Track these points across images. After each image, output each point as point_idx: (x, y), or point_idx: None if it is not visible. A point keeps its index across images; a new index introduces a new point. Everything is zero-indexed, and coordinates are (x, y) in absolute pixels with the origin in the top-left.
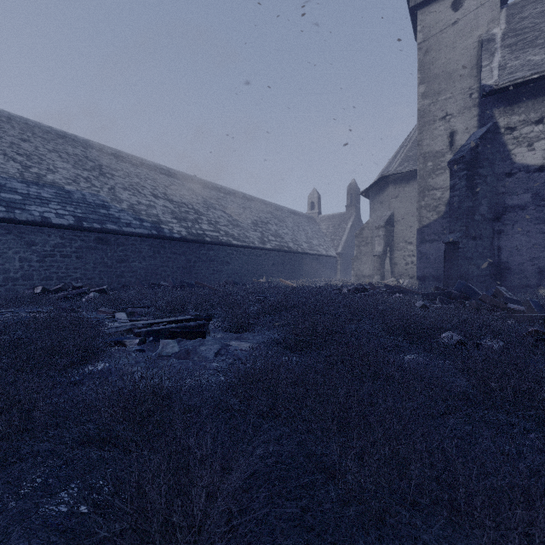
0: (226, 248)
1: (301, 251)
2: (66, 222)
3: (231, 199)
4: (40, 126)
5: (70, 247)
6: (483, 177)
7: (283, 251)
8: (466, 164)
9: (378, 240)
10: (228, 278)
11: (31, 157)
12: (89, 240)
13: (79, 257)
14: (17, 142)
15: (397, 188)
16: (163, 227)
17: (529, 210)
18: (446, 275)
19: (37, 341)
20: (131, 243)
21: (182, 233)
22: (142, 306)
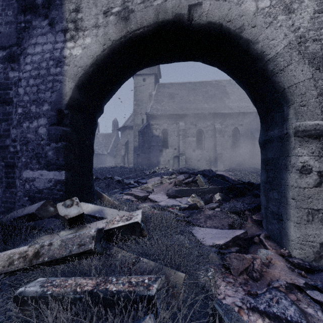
0: None
1: None
2: None
3: None
4: None
5: None
6: (146, 137)
7: None
8: (141, 133)
9: (123, 150)
10: None
11: None
12: None
13: None
14: None
15: (129, 131)
16: None
17: (156, 146)
18: (137, 163)
19: None
20: None
21: None
22: None
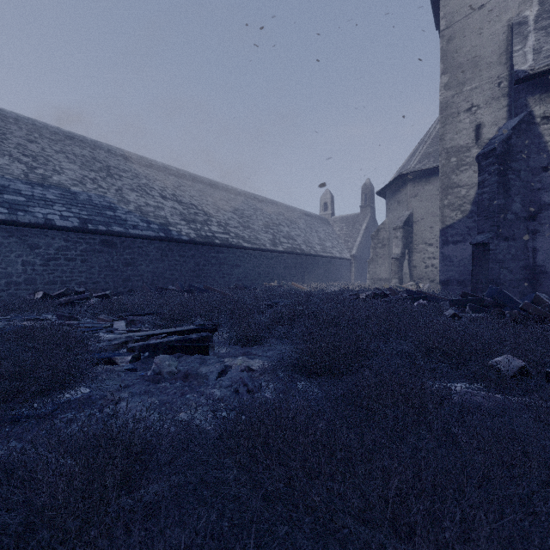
0: (236, 250)
1: (314, 253)
2: (71, 224)
3: (241, 200)
4: (48, 127)
5: (74, 250)
6: (516, 172)
7: (295, 254)
8: (497, 158)
9: (396, 242)
10: (238, 282)
11: (37, 158)
12: (95, 243)
13: (84, 260)
14: (23, 143)
15: (416, 187)
16: (171, 229)
17: None
18: (474, 279)
19: (3, 363)
20: (138, 245)
21: (191, 235)
22: (145, 313)
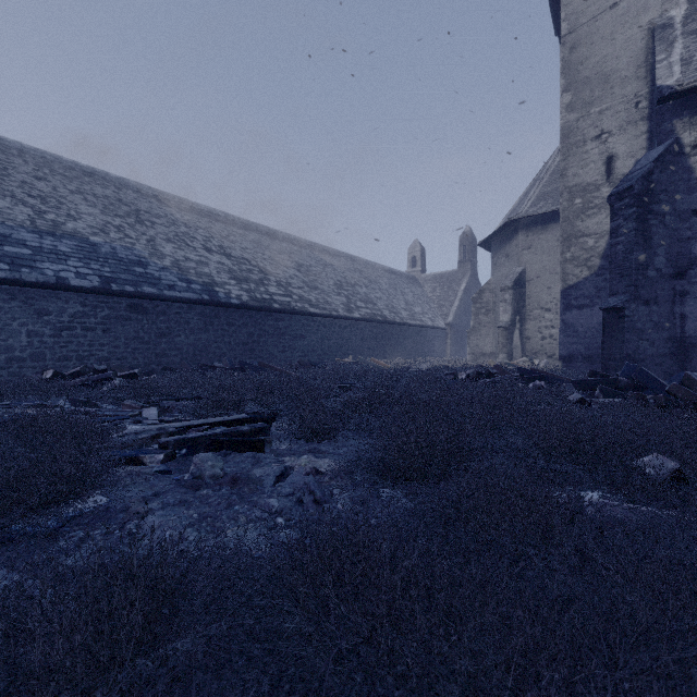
0: (300, 317)
1: (400, 321)
2: (89, 284)
3: (307, 254)
4: (61, 161)
5: (94, 317)
6: (659, 216)
7: (375, 321)
8: (635, 198)
9: (504, 306)
10: (303, 358)
11: (46, 199)
12: (120, 308)
13: (106, 330)
14: (30, 181)
15: (529, 236)
16: (217, 291)
17: None
18: (606, 354)
19: None
20: (175, 311)
21: (243, 298)
22: (183, 397)
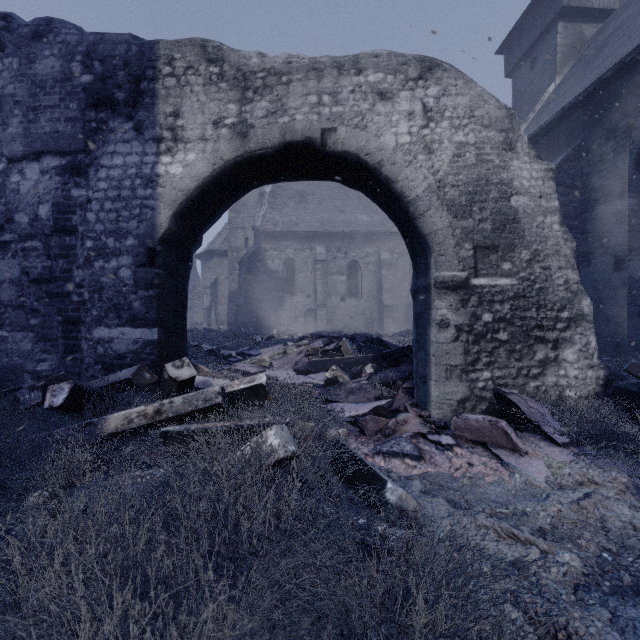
0: None
1: None
2: None
3: None
4: None
5: None
6: (253, 273)
7: None
8: (245, 266)
9: (206, 297)
10: None
11: None
12: None
13: None
14: None
15: (220, 260)
16: None
17: (272, 291)
18: (236, 322)
19: None
20: None
21: None
22: None
